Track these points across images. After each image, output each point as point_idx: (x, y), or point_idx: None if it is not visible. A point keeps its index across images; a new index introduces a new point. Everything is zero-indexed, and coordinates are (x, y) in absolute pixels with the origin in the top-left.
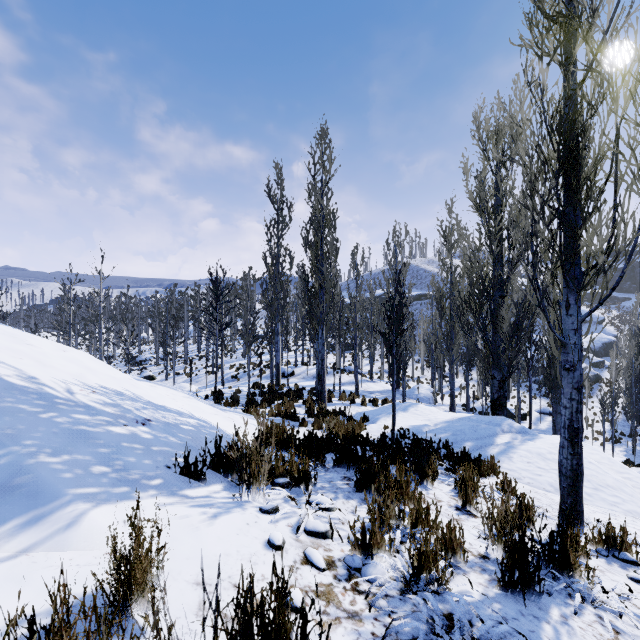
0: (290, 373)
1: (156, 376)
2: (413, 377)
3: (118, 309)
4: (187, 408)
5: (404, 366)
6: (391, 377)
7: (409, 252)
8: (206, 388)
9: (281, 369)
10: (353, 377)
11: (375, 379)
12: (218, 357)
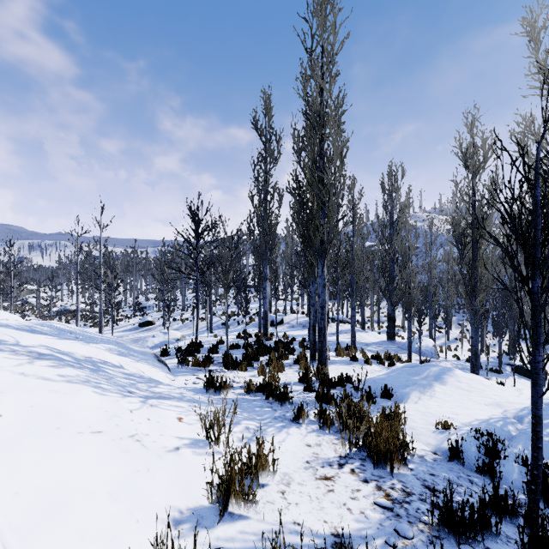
0: (279, 321)
1: (155, 321)
2: (404, 327)
3: (130, 262)
4: (3, 425)
5: (420, 317)
6: (528, 349)
7: (406, 193)
8: (193, 335)
9: (270, 317)
10: (344, 327)
11: (365, 329)
12: (212, 305)
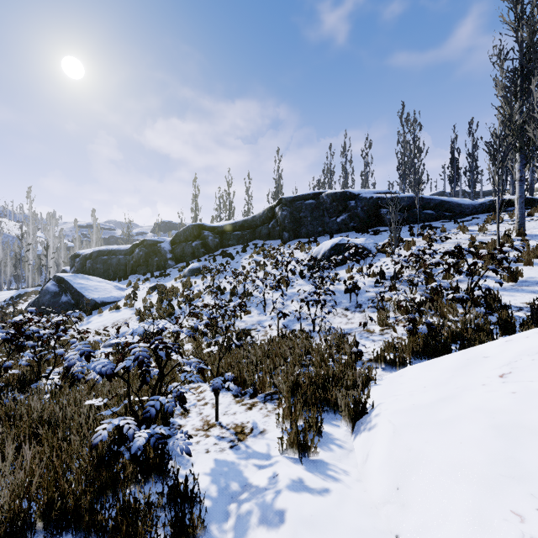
0: None
1: None
2: None
3: None
4: None
5: None
6: None
7: None
8: None
9: None
10: None
11: None
12: None
